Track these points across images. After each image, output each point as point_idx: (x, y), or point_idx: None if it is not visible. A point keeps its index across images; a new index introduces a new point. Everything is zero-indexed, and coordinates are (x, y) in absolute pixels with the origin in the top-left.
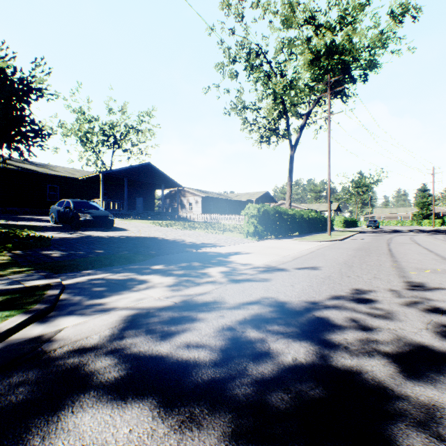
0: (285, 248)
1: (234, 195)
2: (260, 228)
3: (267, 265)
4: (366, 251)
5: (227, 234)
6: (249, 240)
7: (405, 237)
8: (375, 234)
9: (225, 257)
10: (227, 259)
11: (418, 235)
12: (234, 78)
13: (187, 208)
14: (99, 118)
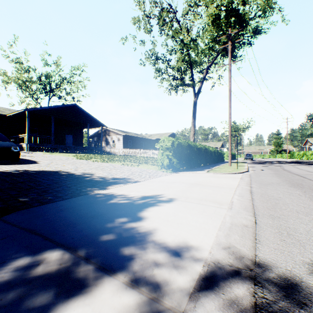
0: (211, 185)
1: (148, 135)
2: (175, 161)
3: (234, 256)
4: (312, 190)
5: (142, 166)
6: (164, 173)
7: (291, 167)
8: (261, 165)
9: (134, 216)
10: (137, 225)
11: (295, 165)
12: (148, 33)
13: (111, 144)
14: (35, 68)
